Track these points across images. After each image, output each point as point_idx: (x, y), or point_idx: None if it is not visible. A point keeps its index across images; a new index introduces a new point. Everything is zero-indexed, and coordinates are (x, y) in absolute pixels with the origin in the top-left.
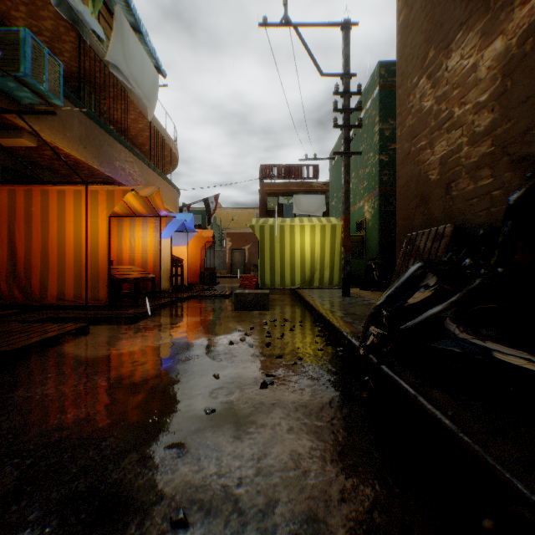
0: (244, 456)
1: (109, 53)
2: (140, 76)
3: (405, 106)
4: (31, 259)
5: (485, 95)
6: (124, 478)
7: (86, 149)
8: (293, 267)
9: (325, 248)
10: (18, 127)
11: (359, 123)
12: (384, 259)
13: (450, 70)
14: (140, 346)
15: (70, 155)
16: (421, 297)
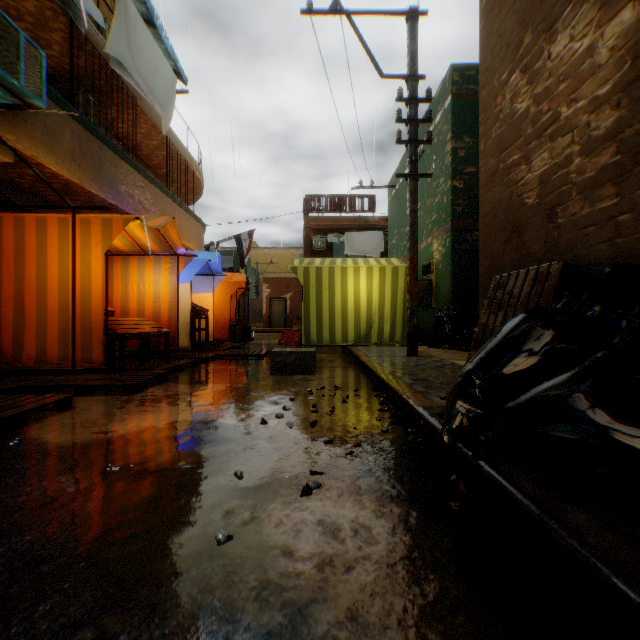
0: (272, 631)
1: (110, 43)
2: (151, 76)
3: (490, 111)
4: (1, 308)
5: (606, 86)
6: None
7: (81, 168)
8: (346, 319)
9: (385, 296)
10: None
11: (429, 137)
12: (457, 309)
13: (554, 58)
14: (139, 427)
15: (59, 176)
16: (533, 360)
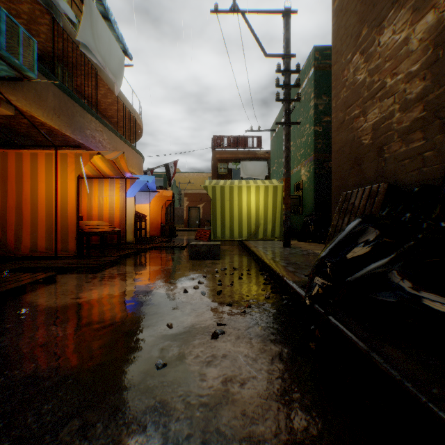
0: (193, 421)
1: (80, 33)
2: (107, 55)
3: (339, 80)
4: (6, 215)
5: (416, 65)
6: None
7: (60, 118)
8: (241, 222)
9: (268, 206)
10: None
11: (298, 97)
12: (318, 215)
13: (382, 45)
14: (101, 294)
15: (45, 124)
16: (365, 250)
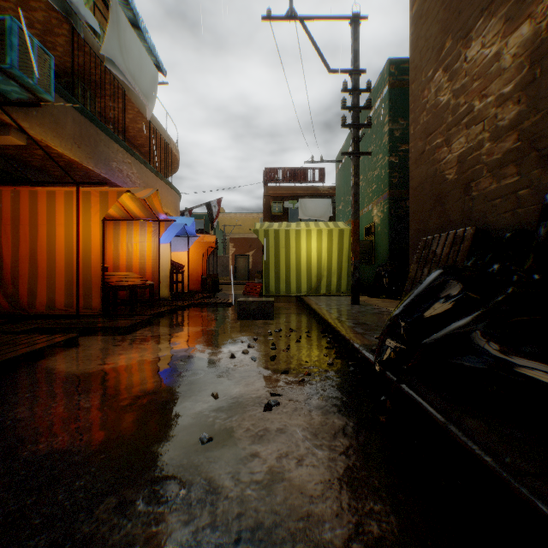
0: (244, 499)
1: (105, 46)
2: (137, 72)
3: (418, 102)
4: (18, 265)
5: (510, 86)
6: (96, 532)
7: (80, 148)
8: (299, 273)
9: (332, 254)
10: (6, 124)
11: (369, 122)
12: (394, 265)
13: (469, 61)
14: (133, 360)
15: (63, 155)
16: (445, 307)
